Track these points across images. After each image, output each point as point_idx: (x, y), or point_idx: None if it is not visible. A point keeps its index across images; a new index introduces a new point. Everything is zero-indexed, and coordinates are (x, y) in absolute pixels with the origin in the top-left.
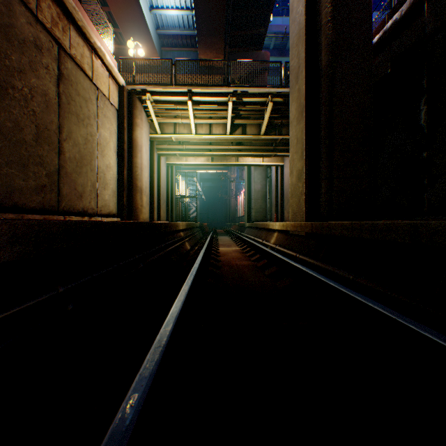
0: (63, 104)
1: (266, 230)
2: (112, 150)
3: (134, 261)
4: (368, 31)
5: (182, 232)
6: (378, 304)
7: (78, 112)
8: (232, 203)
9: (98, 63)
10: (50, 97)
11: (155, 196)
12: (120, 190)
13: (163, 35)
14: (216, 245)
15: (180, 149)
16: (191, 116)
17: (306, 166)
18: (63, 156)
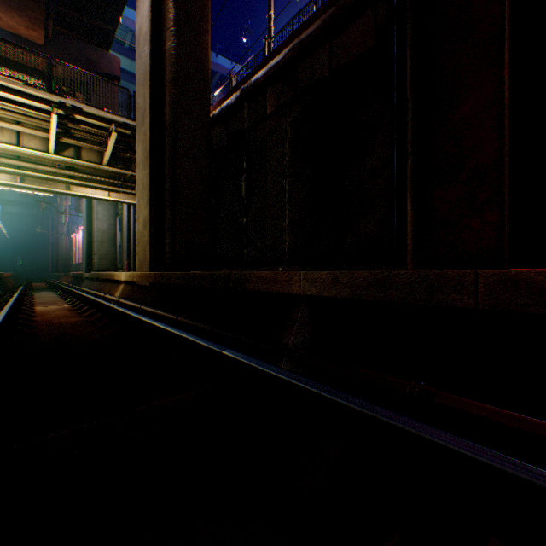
0: None
1: (113, 281)
2: None
3: None
4: (207, 105)
5: None
6: (170, 327)
7: None
8: (64, 243)
9: None
10: None
11: None
12: None
13: None
14: (31, 304)
15: None
16: None
17: (153, 215)
18: None
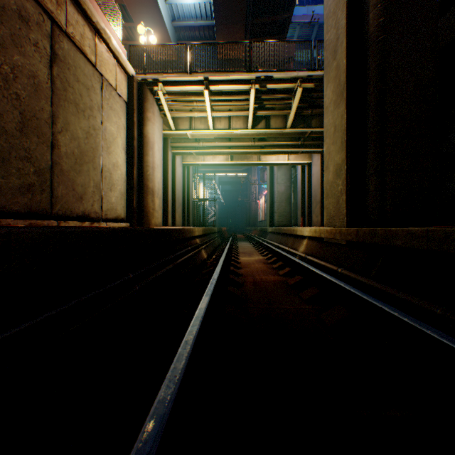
0: (57, 90)
1: (293, 236)
2: (120, 147)
3: (127, 282)
4: None
5: (198, 238)
6: None
7: (77, 101)
8: (252, 206)
9: (103, 47)
10: (40, 80)
11: (169, 199)
12: (129, 192)
13: (179, 27)
14: (236, 253)
15: (196, 147)
16: (208, 108)
17: (348, 158)
18: (58, 151)
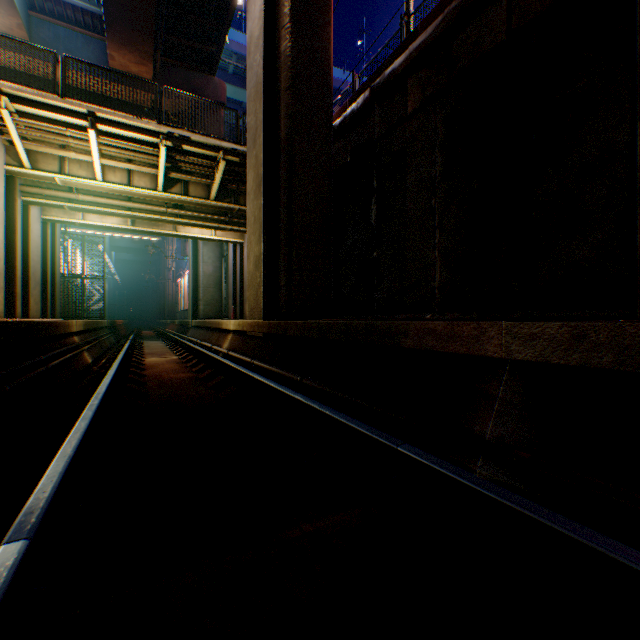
0: None
1: (219, 330)
2: None
3: None
4: (328, 113)
5: (77, 336)
6: (302, 396)
7: None
8: (170, 289)
9: None
10: None
11: (19, 275)
12: None
13: None
14: (140, 355)
15: (72, 199)
16: (96, 153)
17: (266, 252)
18: None
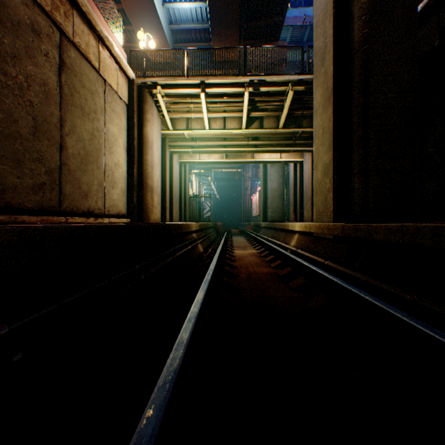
0: (65, 96)
1: (285, 231)
2: (121, 147)
3: (134, 272)
4: None
5: (194, 233)
6: None
7: (83, 105)
8: (246, 202)
9: (105, 53)
10: (50, 88)
11: (167, 196)
12: (129, 189)
13: (176, 30)
14: (231, 247)
15: (192, 146)
16: (205, 110)
17: (335, 158)
18: (66, 152)
